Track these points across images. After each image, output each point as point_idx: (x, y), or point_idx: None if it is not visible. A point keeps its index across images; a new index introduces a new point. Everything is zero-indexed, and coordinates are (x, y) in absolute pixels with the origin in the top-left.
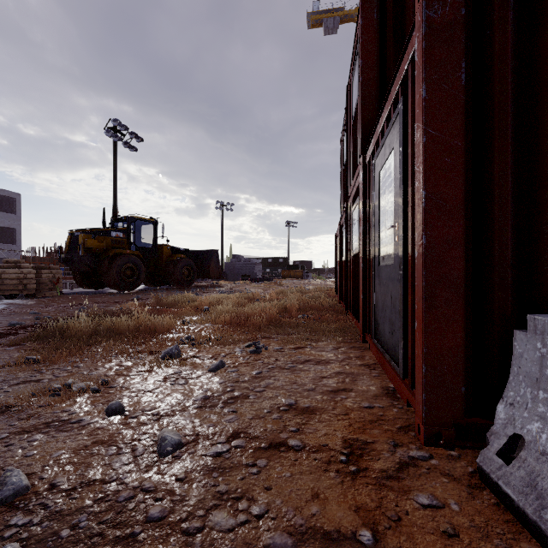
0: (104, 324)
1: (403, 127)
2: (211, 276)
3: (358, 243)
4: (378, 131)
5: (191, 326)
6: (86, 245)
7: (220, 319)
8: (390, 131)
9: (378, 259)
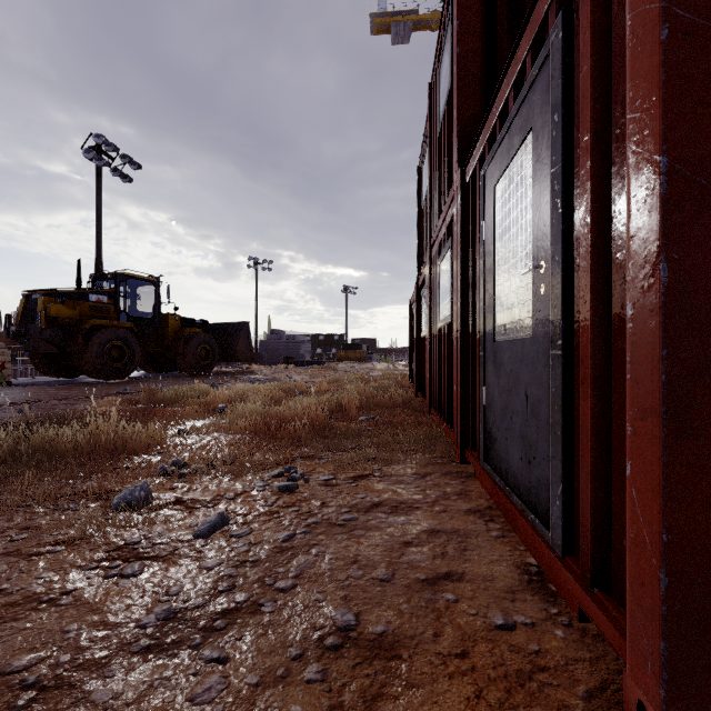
0: (32, 439)
1: (563, 72)
2: (238, 359)
3: (450, 309)
4: (495, 114)
5: (190, 438)
6: (49, 313)
7: (238, 426)
8: (522, 102)
9: (494, 331)
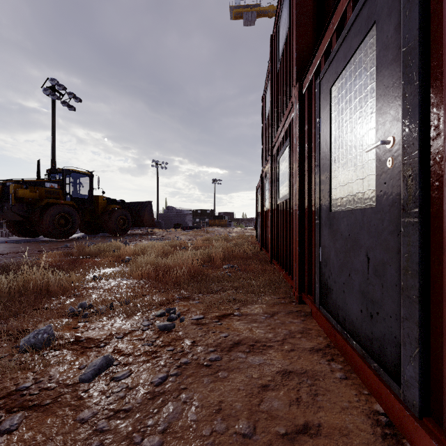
0: None
1: None
2: (145, 225)
3: (288, 189)
4: (332, 29)
5: (101, 282)
6: (18, 194)
7: (136, 273)
8: (363, 5)
9: (330, 203)
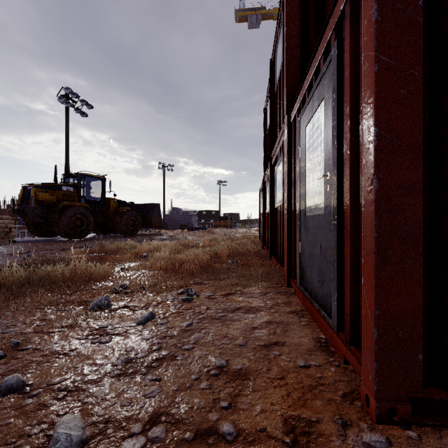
0: (38, 273)
1: (337, 72)
2: (153, 226)
3: (282, 196)
4: (305, 87)
5: (128, 273)
6: (38, 198)
7: (156, 266)
8: (319, 83)
9: (305, 210)
